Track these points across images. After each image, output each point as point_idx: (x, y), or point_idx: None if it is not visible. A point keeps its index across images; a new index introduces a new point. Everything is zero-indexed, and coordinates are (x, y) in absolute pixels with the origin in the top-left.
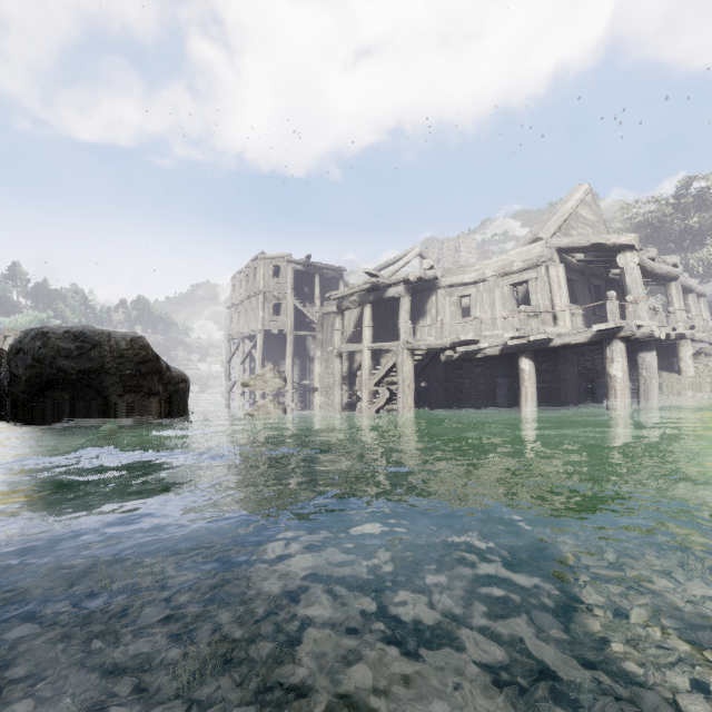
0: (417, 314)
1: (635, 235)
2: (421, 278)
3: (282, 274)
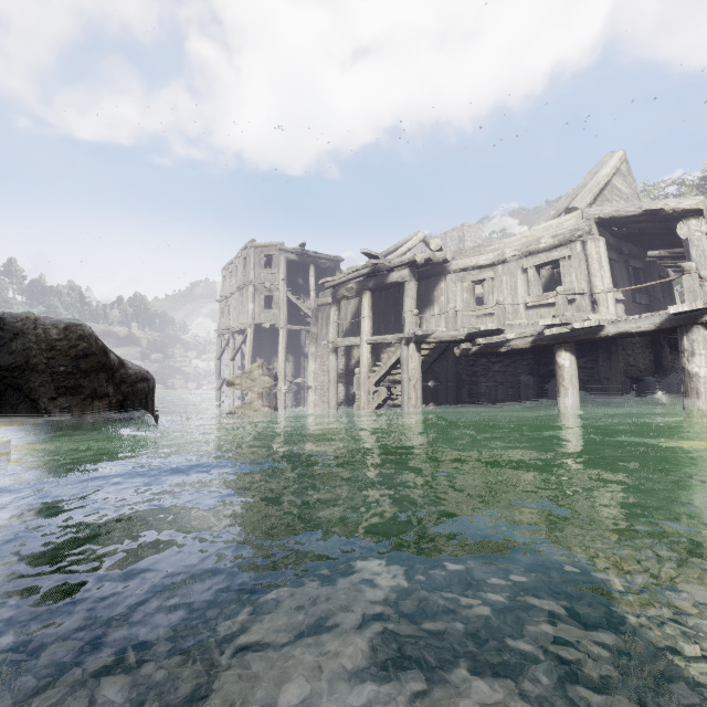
0: (423, 303)
1: (704, 197)
2: (428, 260)
3: (273, 263)
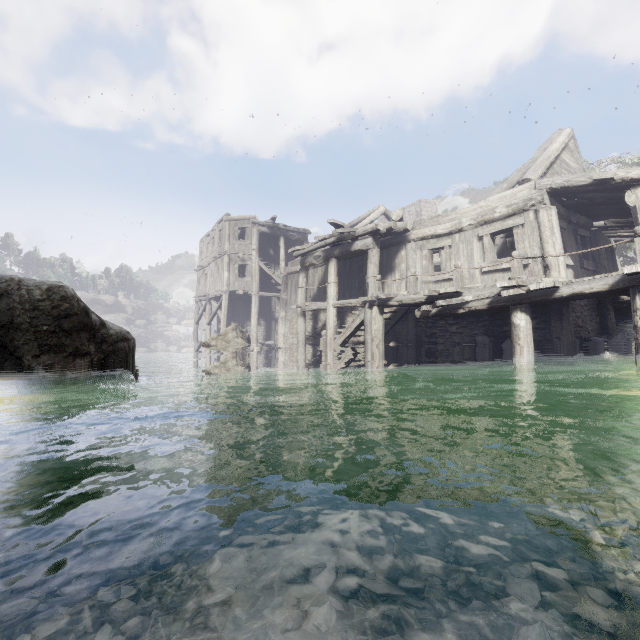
0: (385, 270)
1: None
2: (390, 229)
3: (247, 235)
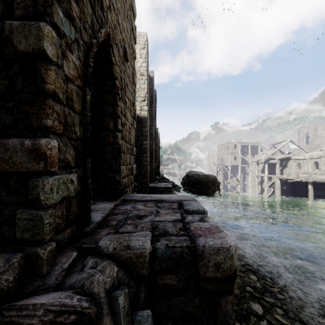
0: (284, 166)
1: None
2: (283, 158)
3: (236, 147)
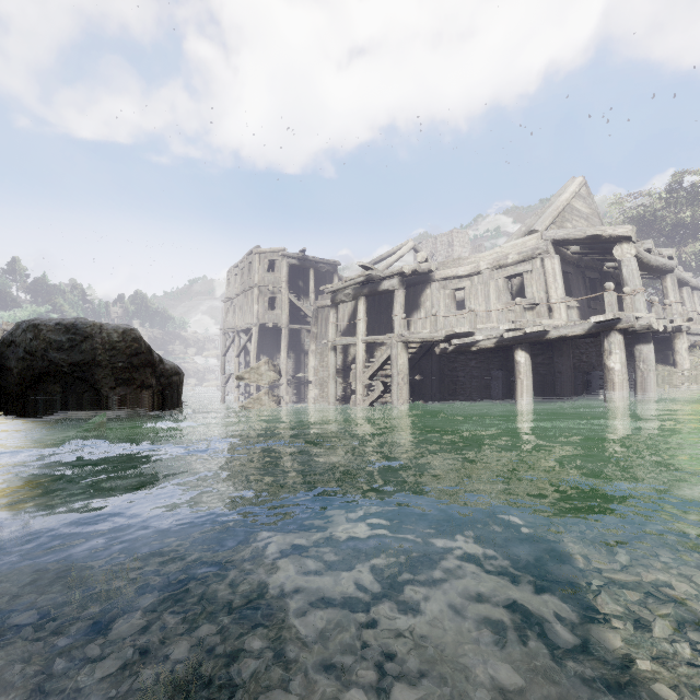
0: (411, 307)
1: (632, 226)
2: (415, 271)
3: (276, 268)
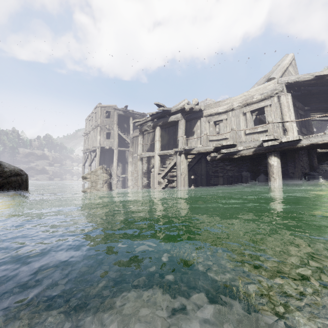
0: (188, 134)
1: None
2: (191, 108)
3: (111, 116)
